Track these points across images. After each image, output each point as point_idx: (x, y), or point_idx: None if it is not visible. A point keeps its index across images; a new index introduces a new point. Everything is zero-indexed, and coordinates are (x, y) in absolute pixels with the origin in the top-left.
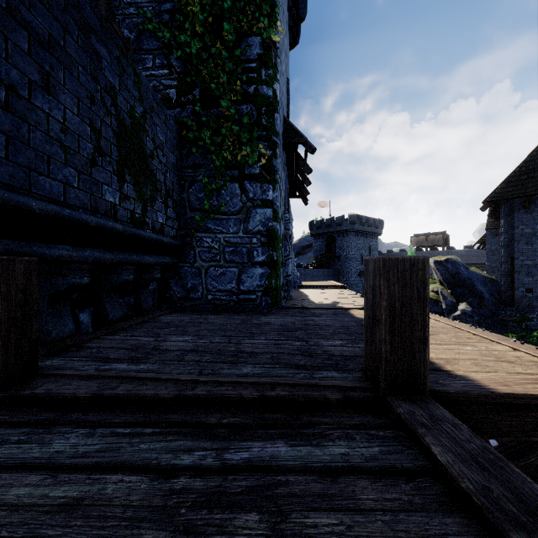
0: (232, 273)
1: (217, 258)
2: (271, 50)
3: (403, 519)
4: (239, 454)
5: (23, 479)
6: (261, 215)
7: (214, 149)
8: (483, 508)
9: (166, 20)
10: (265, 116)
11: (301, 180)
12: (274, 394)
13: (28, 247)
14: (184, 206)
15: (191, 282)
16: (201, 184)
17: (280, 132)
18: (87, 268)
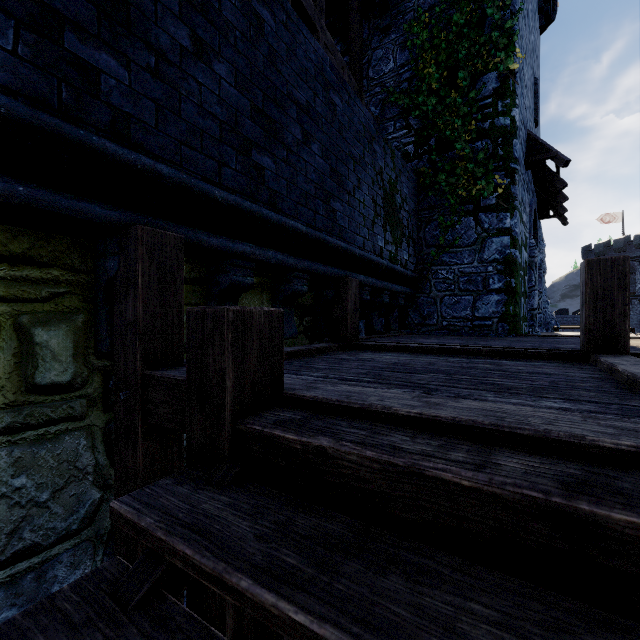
0: (466, 301)
1: (451, 288)
2: (508, 80)
3: (564, 370)
4: (480, 360)
5: (385, 356)
6: (496, 244)
7: (449, 189)
8: (609, 364)
9: (404, 88)
10: (501, 146)
11: (554, 196)
12: (502, 350)
13: (351, 275)
14: (421, 244)
15: (427, 310)
16: (436, 223)
17: (520, 155)
18: (369, 290)
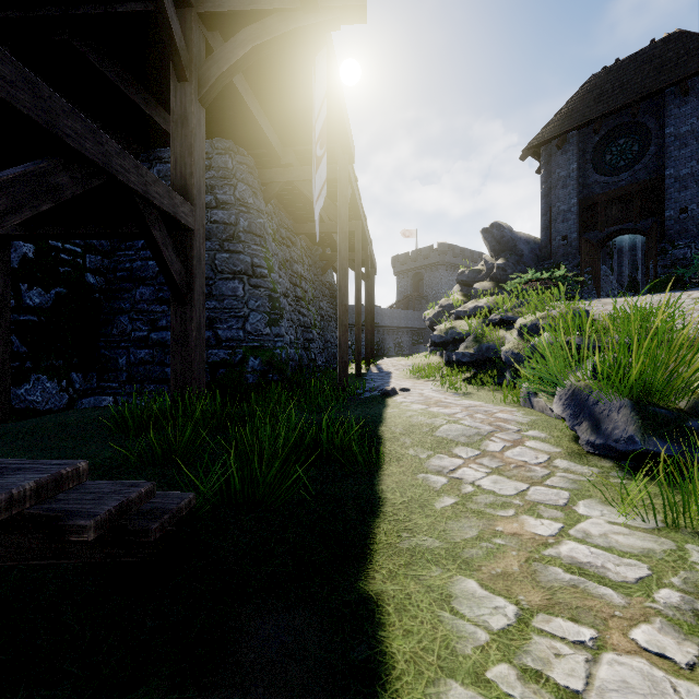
0: None
1: None
2: None
3: None
4: None
5: None
6: None
7: None
8: None
9: None
10: None
11: None
12: None
13: None
14: None
15: None
16: None
17: None
18: None
